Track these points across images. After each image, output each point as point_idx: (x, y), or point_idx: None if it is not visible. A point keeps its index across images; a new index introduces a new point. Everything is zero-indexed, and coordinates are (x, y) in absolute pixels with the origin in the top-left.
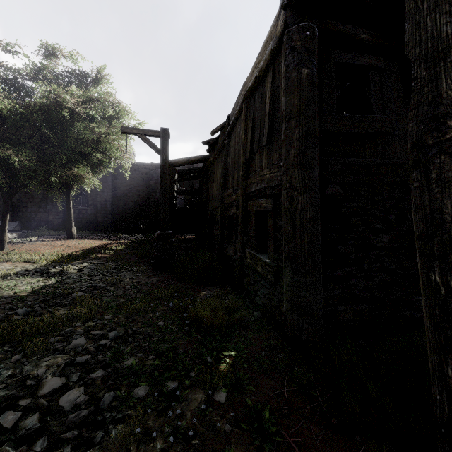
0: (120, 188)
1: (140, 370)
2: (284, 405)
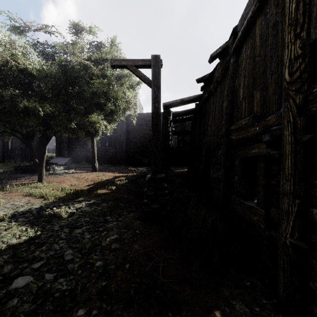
0: (131, 132)
1: None
2: None
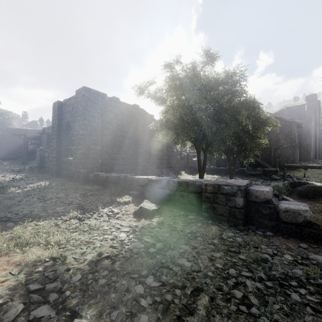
0: None
1: None
2: None
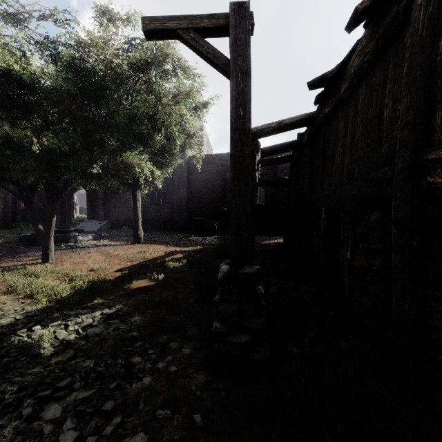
0: (195, 183)
1: None
2: None
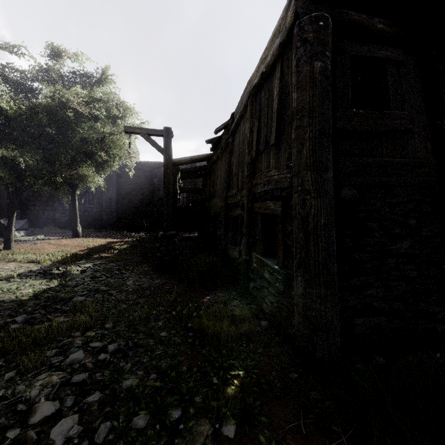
0: (124, 186)
1: (140, 393)
2: (302, 442)
